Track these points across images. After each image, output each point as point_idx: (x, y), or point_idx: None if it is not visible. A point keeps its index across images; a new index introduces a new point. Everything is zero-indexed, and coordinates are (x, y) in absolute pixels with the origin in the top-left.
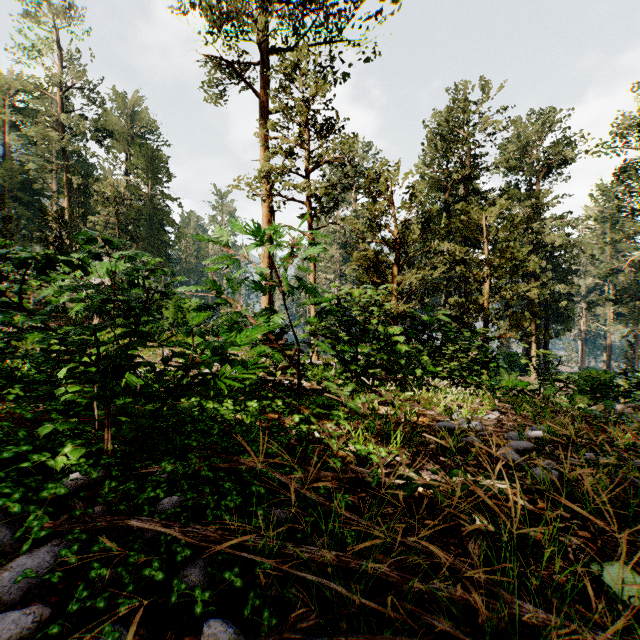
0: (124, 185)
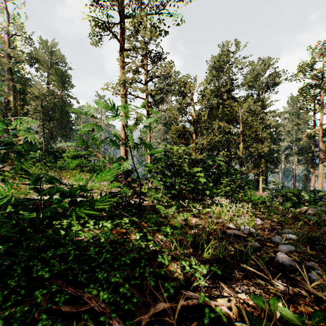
0: (45, 89)
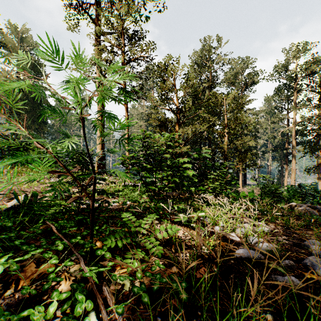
0: (13, 77)
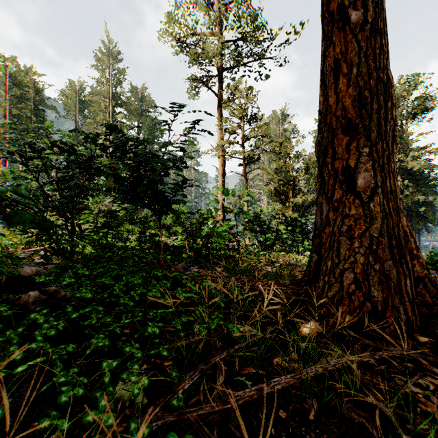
0: None
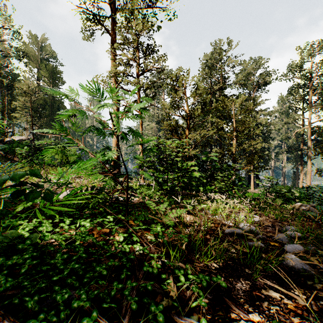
0: (35, 85)
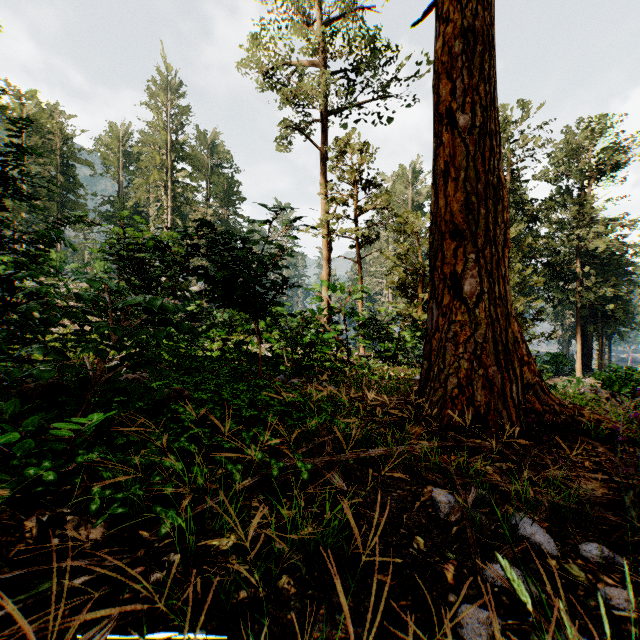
0: (210, 212)
